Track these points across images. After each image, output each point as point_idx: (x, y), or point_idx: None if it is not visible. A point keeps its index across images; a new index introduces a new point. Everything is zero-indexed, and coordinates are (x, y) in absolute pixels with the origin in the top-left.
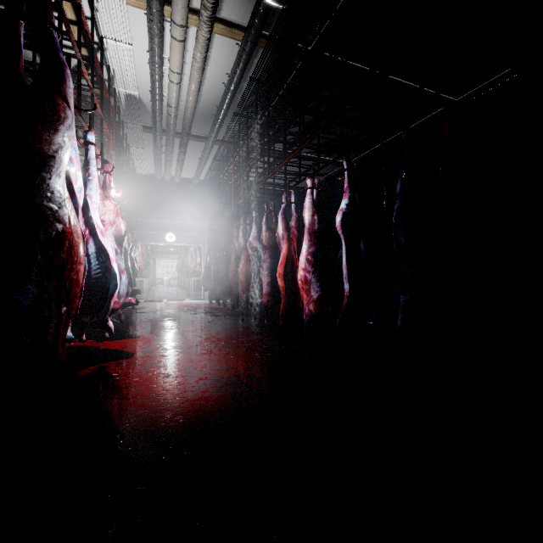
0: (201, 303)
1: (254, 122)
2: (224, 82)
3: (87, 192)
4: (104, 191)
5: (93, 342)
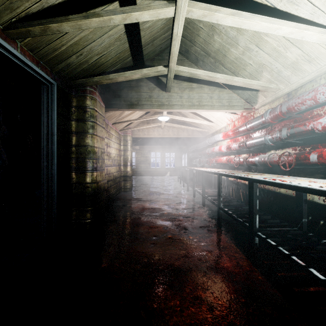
0: None
1: None
2: None
3: None
4: None
5: None
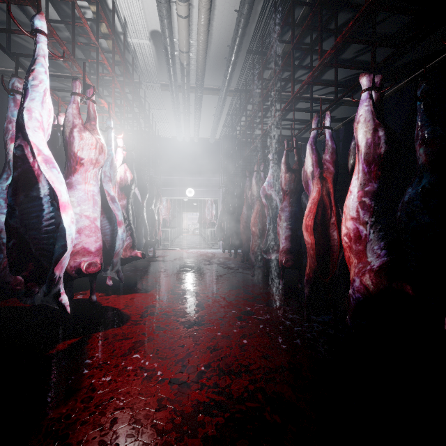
0: (216, 252)
1: (269, 62)
2: (236, 9)
3: (25, 101)
4: (87, 122)
5: (100, 296)
